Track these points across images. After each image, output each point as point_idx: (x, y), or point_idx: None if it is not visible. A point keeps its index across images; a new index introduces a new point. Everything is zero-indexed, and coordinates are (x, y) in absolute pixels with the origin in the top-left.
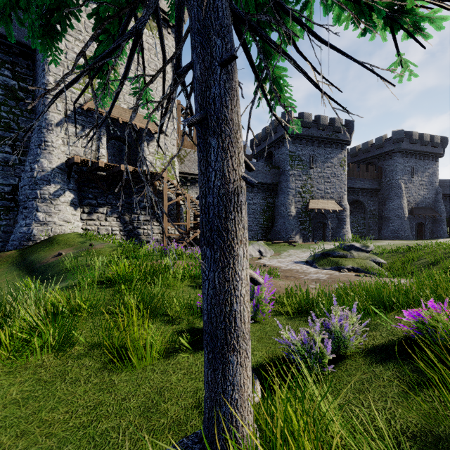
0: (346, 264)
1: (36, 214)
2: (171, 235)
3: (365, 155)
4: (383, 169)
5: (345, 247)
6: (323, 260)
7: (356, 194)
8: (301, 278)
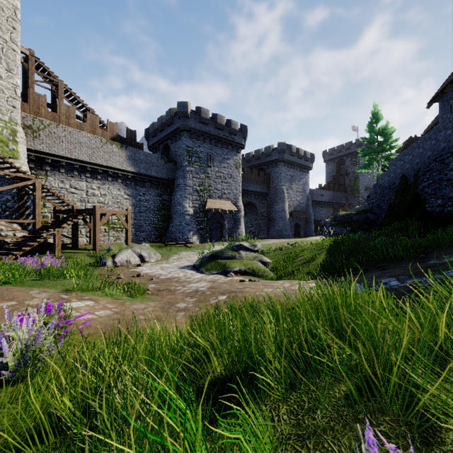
0: (234, 266)
1: None
2: (3, 238)
3: (257, 162)
4: (271, 175)
5: (234, 247)
6: (211, 263)
7: (250, 196)
8: (177, 290)
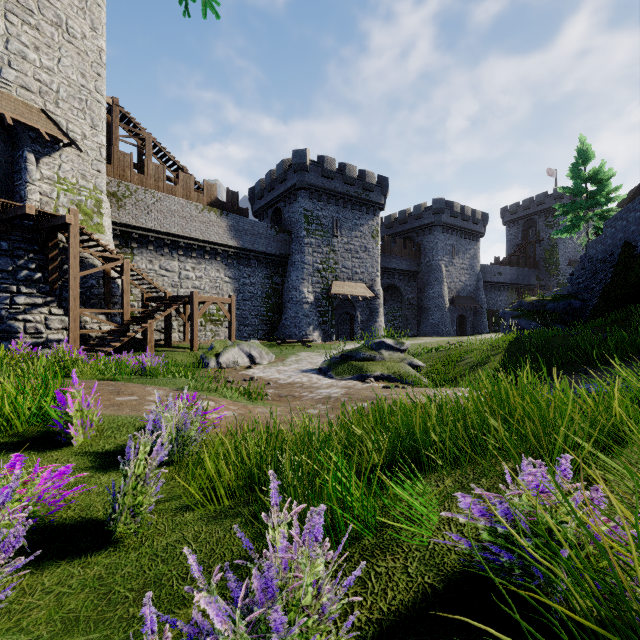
0: (374, 369)
1: None
2: (89, 331)
3: (403, 227)
4: (422, 246)
5: (373, 345)
6: (343, 366)
7: (392, 277)
8: (303, 396)
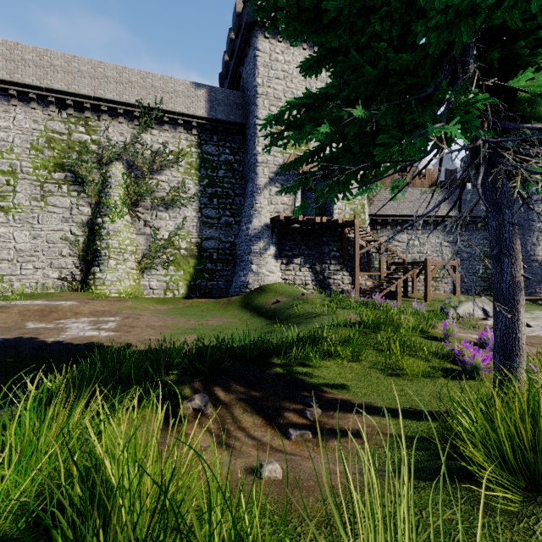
0: None
1: (250, 266)
2: (363, 286)
3: None
4: None
5: None
6: None
7: None
8: None
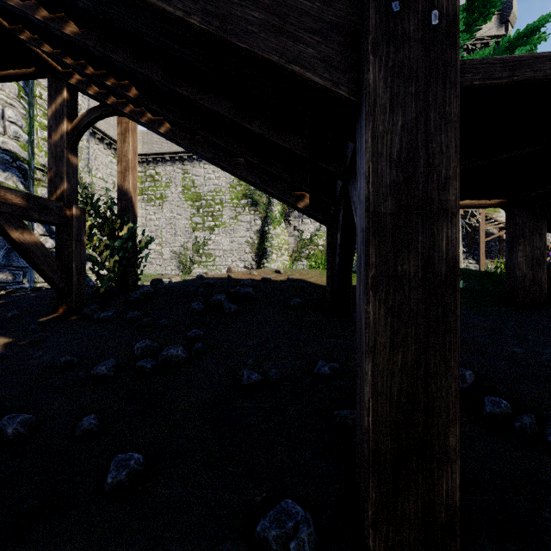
0: None
1: None
2: None
3: None
4: None
5: None
6: None
7: None
8: None
